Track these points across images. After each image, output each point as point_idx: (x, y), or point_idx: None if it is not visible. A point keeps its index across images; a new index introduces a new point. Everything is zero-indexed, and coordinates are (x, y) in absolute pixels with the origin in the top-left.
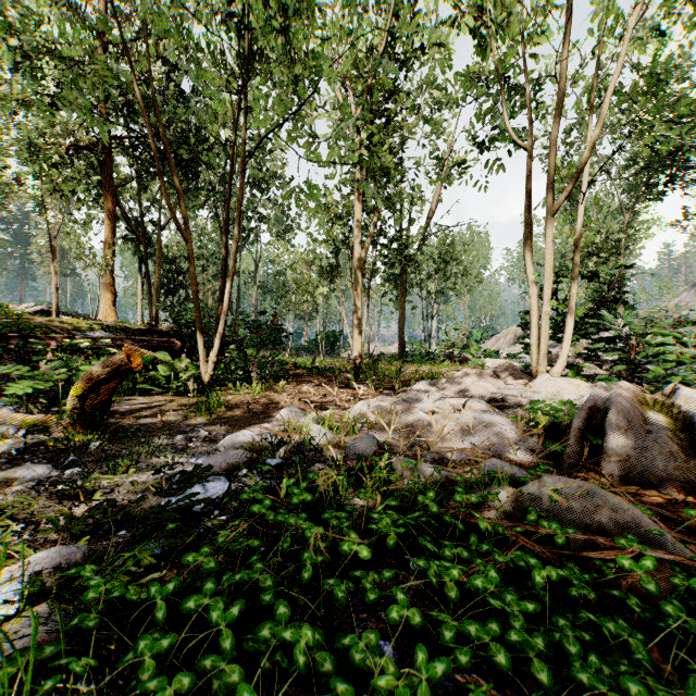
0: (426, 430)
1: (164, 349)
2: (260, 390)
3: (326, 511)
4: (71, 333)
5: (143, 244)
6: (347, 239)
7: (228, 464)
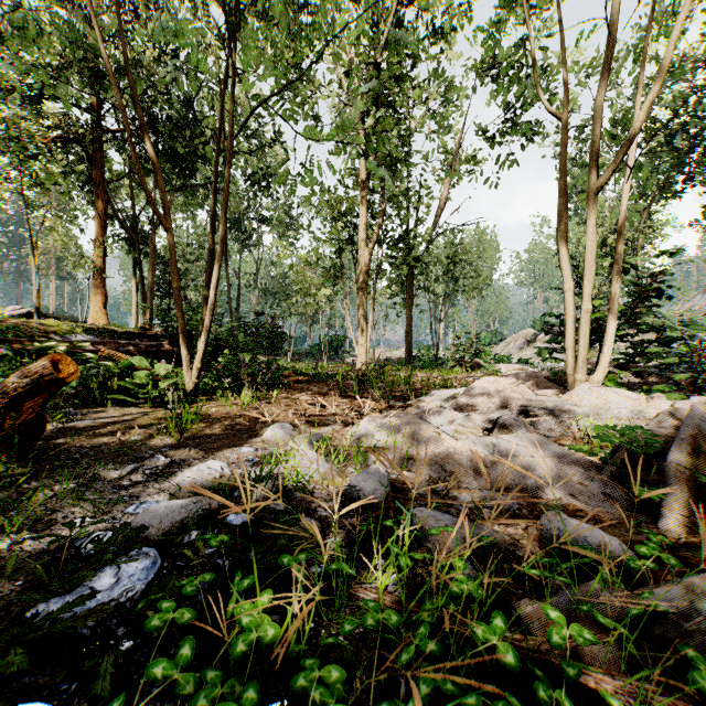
0: (453, 460)
1: (153, 354)
2: (249, 402)
3: (302, 662)
4: (49, 336)
5: (136, 243)
6: (351, 237)
7: (171, 523)
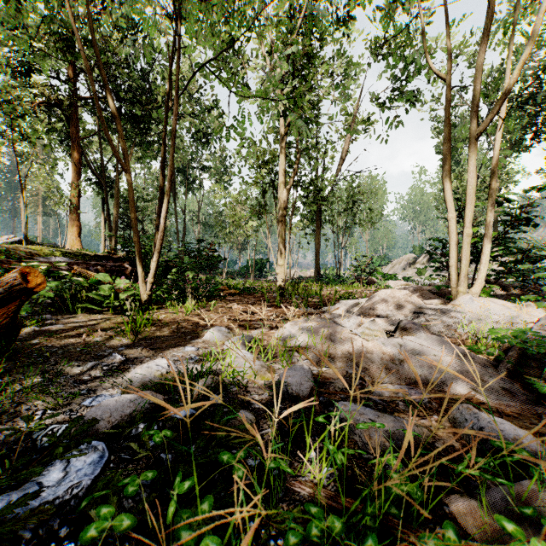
0: (366, 358)
1: (116, 272)
2: (192, 309)
3: None
4: (34, 258)
5: (104, 186)
6: (273, 181)
7: (120, 417)
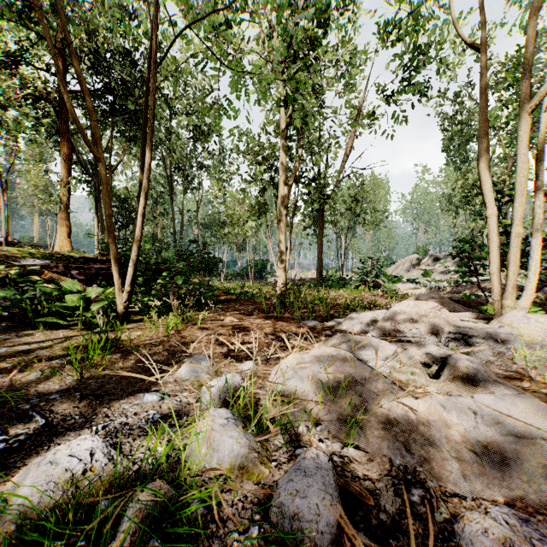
0: (420, 435)
1: (102, 276)
2: (174, 325)
3: None
4: (9, 261)
5: (96, 184)
6: (273, 178)
7: None
